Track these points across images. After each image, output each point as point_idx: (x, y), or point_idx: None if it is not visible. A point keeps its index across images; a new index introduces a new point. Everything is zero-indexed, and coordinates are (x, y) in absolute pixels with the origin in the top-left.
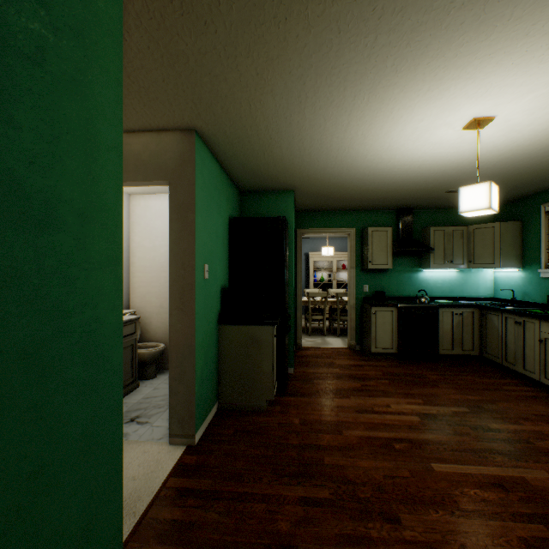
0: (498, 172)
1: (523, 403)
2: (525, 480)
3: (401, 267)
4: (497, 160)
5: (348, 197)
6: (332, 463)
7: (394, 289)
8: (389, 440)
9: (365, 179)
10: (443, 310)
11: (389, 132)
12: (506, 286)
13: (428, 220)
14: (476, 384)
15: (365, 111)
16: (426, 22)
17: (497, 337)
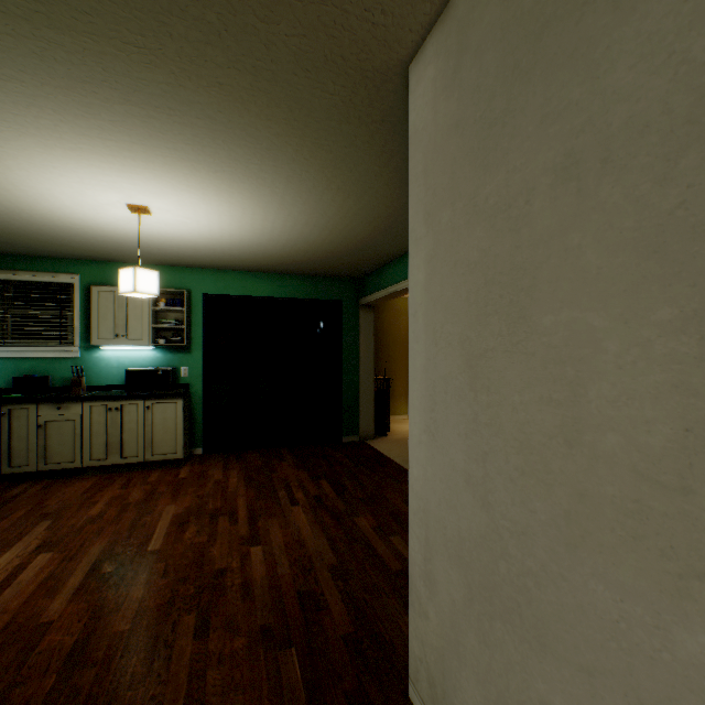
0: (27, 230)
1: (60, 492)
2: (179, 513)
3: None
4: (61, 225)
5: None
6: (133, 619)
7: None
8: (95, 574)
9: None
10: None
11: (98, 168)
12: None
13: None
14: None
15: (145, 154)
16: (265, 182)
17: None
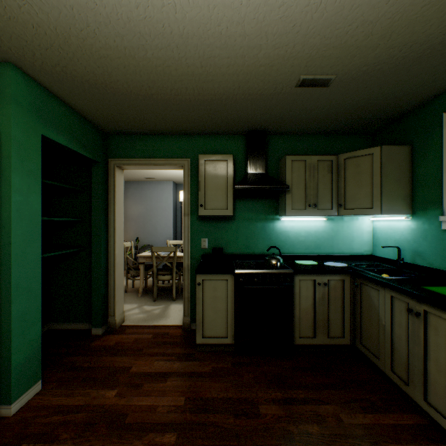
0: None
1: None
2: None
3: (253, 213)
4: None
5: (146, 96)
6: None
7: (243, 244)
8: None
9: (110, 16)
10: (302, 277)
11: None
12: (389, 241)
13: (288, 150)
14: (341, 440)
15: None
16: None
17: (377, 325)
